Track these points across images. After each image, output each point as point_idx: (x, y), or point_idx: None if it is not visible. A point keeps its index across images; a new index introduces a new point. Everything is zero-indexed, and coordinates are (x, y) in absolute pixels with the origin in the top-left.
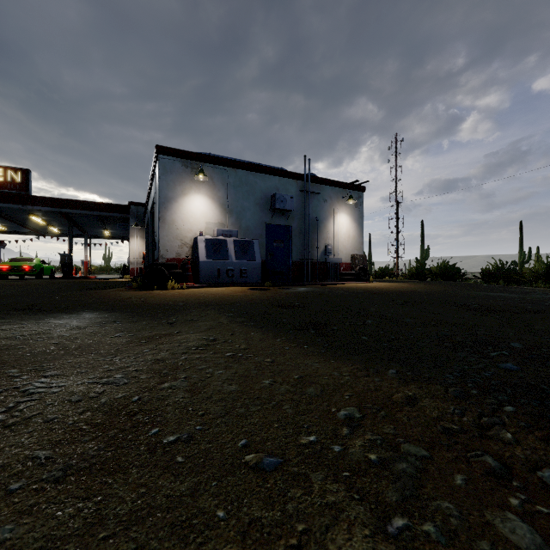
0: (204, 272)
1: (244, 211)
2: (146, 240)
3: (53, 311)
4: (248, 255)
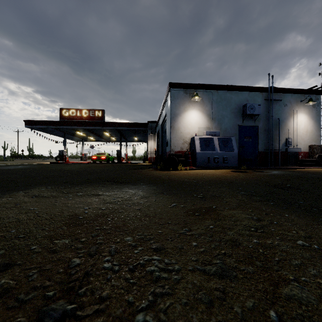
0: (199, 160)
1: (223, 118)
2: (156, 141)
3: (125, 183)
4: (228, 148)
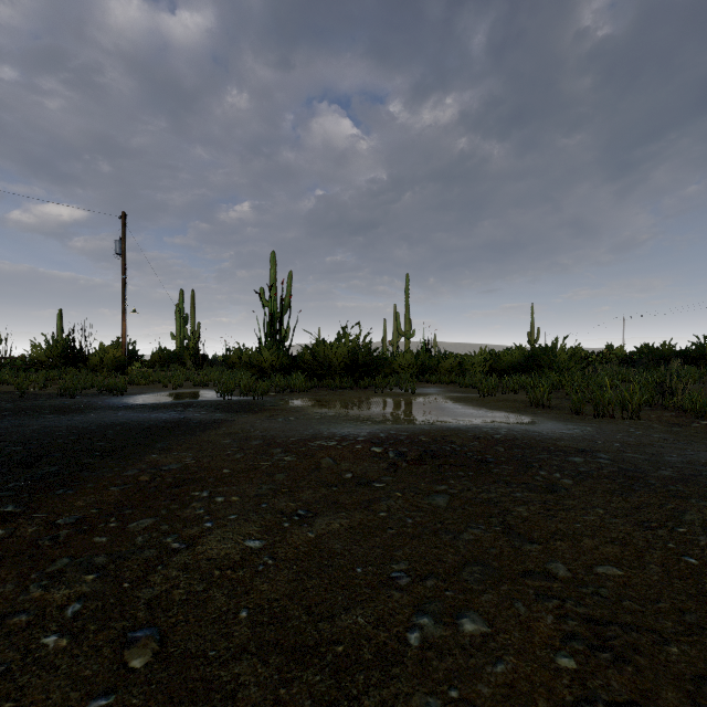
0: None
1: None
2: None
3: None
4: None
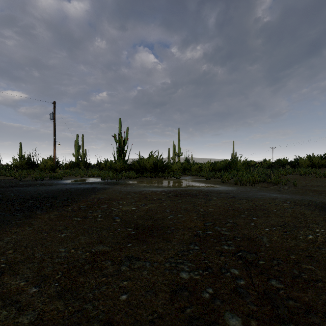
0: None
1: None
2: None
3: None
4: None
